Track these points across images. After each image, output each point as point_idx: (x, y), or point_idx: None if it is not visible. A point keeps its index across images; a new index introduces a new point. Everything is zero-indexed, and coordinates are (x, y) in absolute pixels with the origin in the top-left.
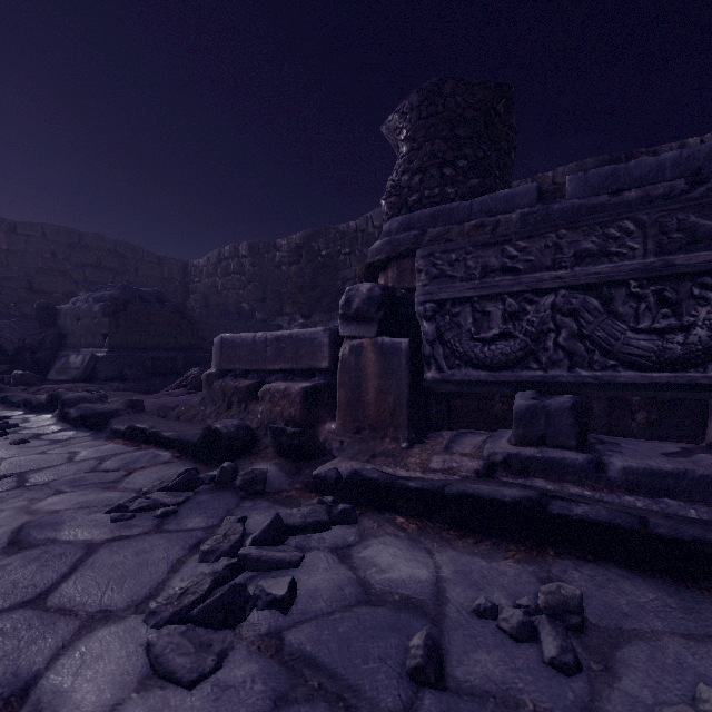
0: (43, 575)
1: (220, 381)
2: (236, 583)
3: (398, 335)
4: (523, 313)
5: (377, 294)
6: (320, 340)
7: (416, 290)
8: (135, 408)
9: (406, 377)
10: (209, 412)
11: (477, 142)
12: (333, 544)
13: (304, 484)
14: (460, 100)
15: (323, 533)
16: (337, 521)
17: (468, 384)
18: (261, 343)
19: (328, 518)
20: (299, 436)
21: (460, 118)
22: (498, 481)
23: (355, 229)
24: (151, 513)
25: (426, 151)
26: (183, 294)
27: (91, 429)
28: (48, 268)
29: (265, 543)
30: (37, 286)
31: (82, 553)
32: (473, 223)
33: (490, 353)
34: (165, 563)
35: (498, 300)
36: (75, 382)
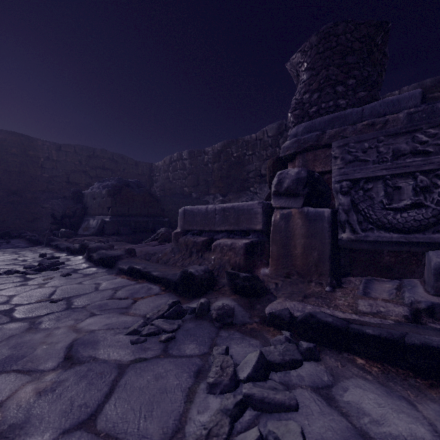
0: (91, 394)
1: (184, 237)
2: (260, 436)
3: (315, 206)
4: (434, 187)
5: (304, 175)
6: (255, 210)
7: (333, 172)
8: (130, 254)
9: (328, 237)
10: (177, 258)
11: (362, 66)
12: (311, 383)
13: (260, 318)
14: (349, 36)
15: (297, 369)
16: (304, 357)
17: (381, 243)
18: (212, 212)
19: (301, 357)
20: (250, 280)
21: (349, 49)
22: (433, 328)
23: (255, 139)
24: (157, 337)
25: (322, 76)
26: (149, 183)
27: (106, 267)
28: (77, 170)
29: (256, 379)
30: (71, 180)
31: (116, 373)
32: (364, 123)
33: (402, 219)
34: (179, 391)
35: (409, 177)
36: (92, 235)
